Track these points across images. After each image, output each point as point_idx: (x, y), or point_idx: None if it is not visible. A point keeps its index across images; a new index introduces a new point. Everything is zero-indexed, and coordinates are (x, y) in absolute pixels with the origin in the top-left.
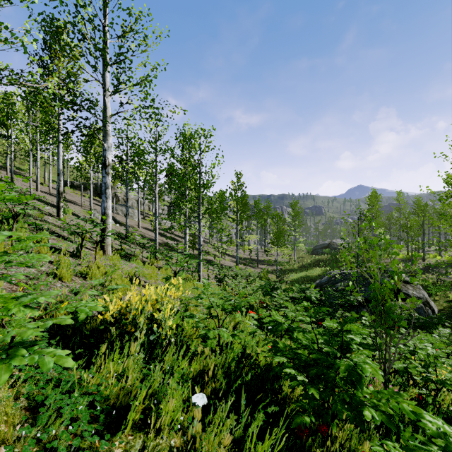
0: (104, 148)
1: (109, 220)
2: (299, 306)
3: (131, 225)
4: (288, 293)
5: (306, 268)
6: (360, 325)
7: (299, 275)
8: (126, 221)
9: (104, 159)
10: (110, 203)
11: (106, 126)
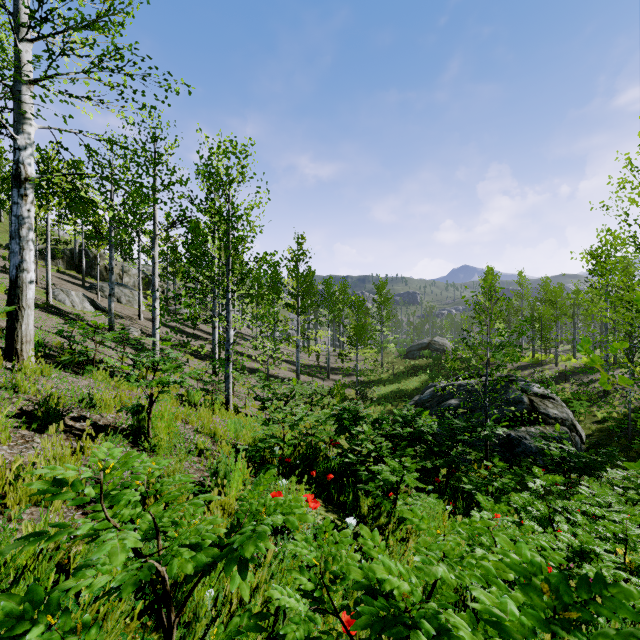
0: (15, 145)
1: (28, 292)
2: (402, 453)
3: (127, 315)
4: (381, 427)
5: (398, 378)
6: (529, 495)
7: (389, 388)
8: (109, 306)
9: (16, 167)
10: (31, 257)
11: (22, 101)
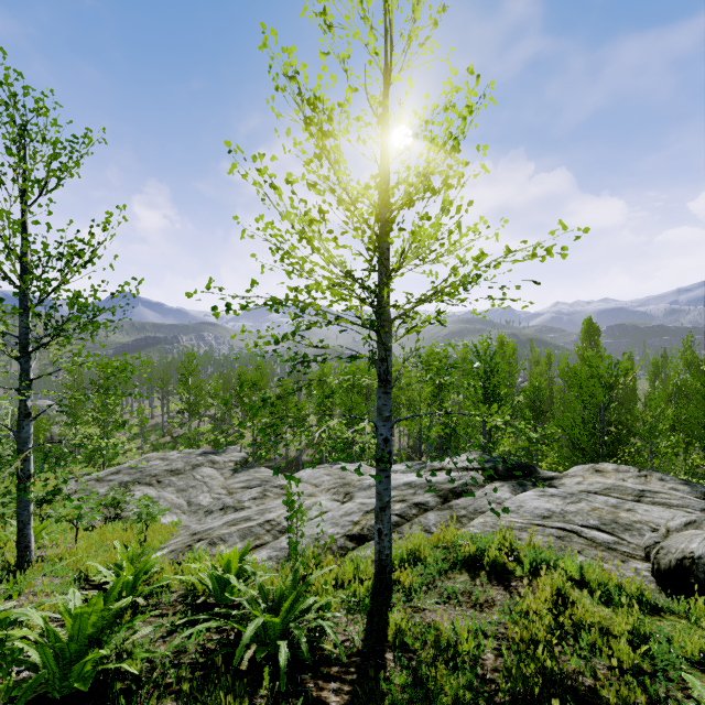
0: None
1: None
2: None
3: None
4: None
5: None
6: None
7: None
8: None
9: None
10: None
11: None
